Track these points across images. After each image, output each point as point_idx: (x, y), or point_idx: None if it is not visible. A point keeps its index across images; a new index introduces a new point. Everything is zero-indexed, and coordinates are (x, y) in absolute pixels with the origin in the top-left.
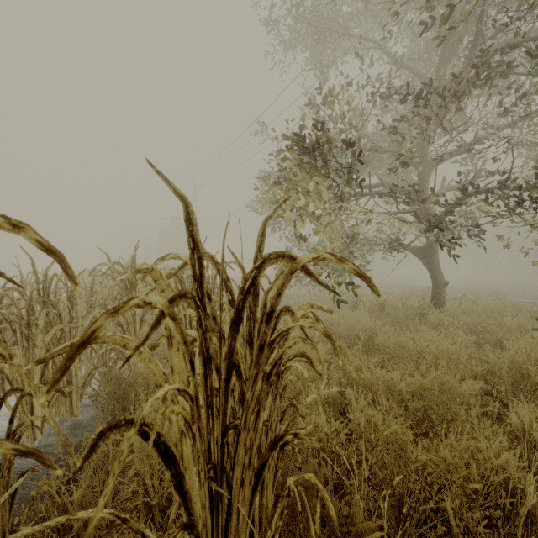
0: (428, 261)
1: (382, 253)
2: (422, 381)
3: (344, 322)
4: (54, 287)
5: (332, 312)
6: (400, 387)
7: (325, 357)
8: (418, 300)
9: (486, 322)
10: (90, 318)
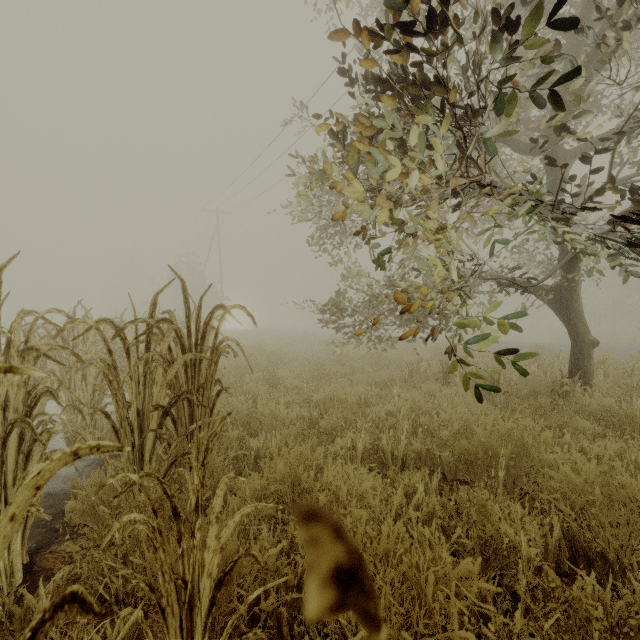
0: (564, 308)
1: (489, 295)
2: None
3: (447, 415)
4: None
5: None
6: None
7: (442, 522)
8: (542, 368)
9: None
10: None
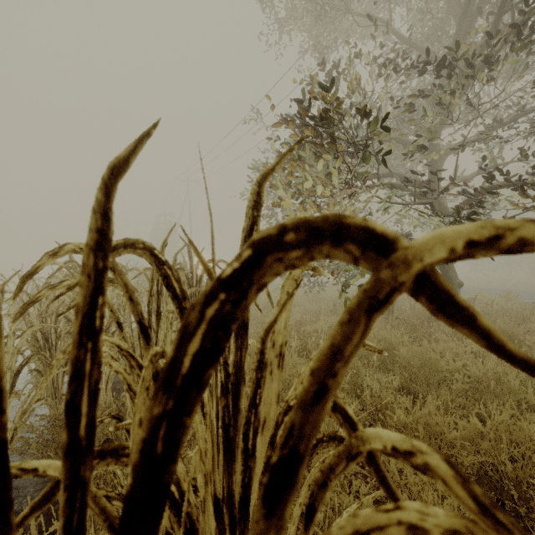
0: None
1: None
2: (480, 427)
3: None
4: (26, 289)
5: (382, 351)
6: (451, 436)
7: None
8: None
9: (515, 330)
10: (27, 334)
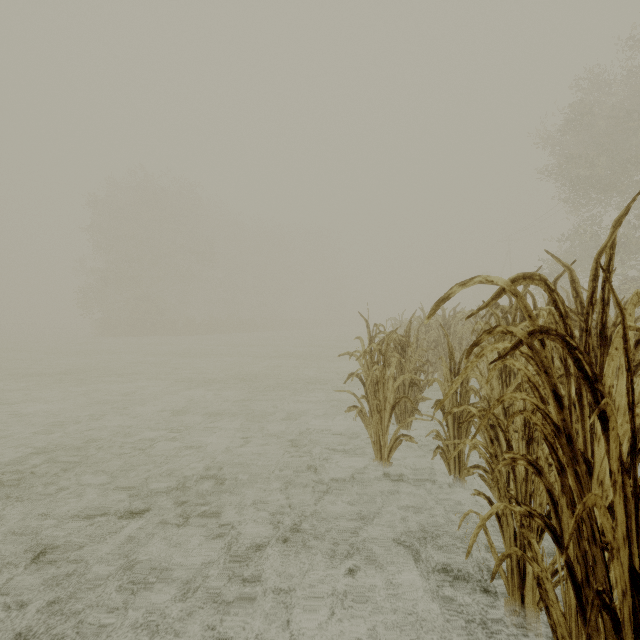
0: None
1: None
2: None
3: None
4: None
5: None
6: None
7: None
8: None
9: None
10: None
